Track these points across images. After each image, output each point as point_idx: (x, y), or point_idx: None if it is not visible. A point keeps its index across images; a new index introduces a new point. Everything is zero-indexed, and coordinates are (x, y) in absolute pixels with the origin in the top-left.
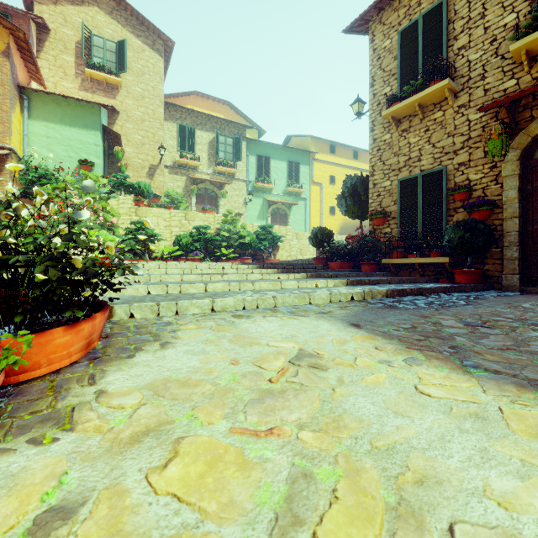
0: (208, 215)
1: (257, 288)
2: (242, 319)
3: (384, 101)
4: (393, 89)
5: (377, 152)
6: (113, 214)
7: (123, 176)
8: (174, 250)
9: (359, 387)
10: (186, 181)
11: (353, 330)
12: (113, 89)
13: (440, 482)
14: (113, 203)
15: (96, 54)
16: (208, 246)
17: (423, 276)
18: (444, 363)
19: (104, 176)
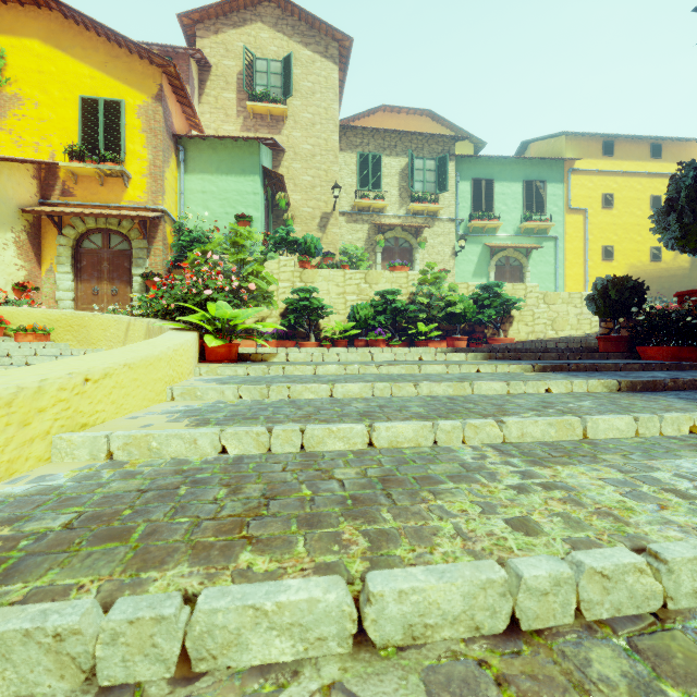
0: (398, 274)
1: (513, 438)
2: None
3: None
4: None
5: None
6: (268, 281)
7: (286, 229)
8: (349, 328)
9: None
10: (368, 230)
11: None
12: (277, 122)
13: None
14: (272, 266)
15: (259, 82)
16: (397, 320)
17: None
18: None
19: (264, 234)
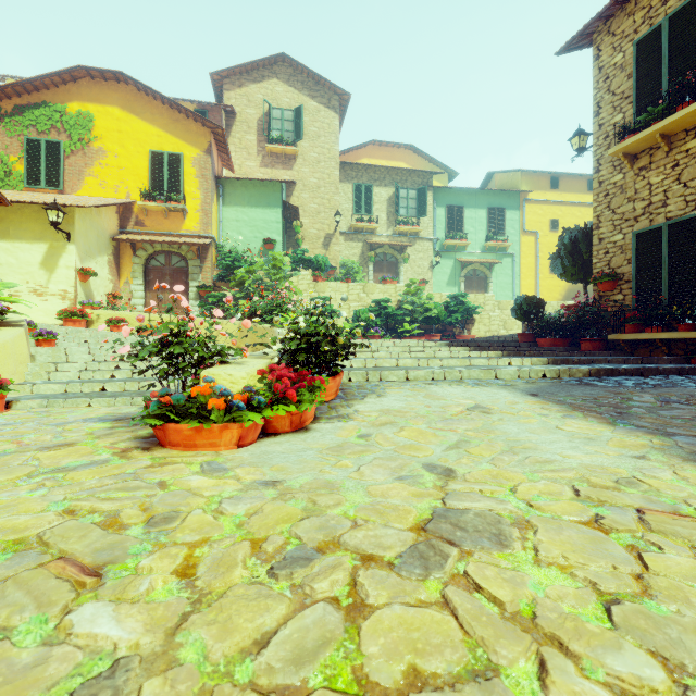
0: (389, 286)
1: (445, 365)
2: (431, 386)
3: (614, 132)
4: (627, 116)
5: (604, 198)
6: (295, 292)
7: (302, 250)
8: (352, 327)
9: (512, 422)
10: (362, 247)
11: (528, 398)
12: (290, 160)
13: (536, 449)
14: (293, 280)
15: (275, 127)
16: (388, 322)
17: (669, 355)
18: (597, 419)
19: (284, 253)
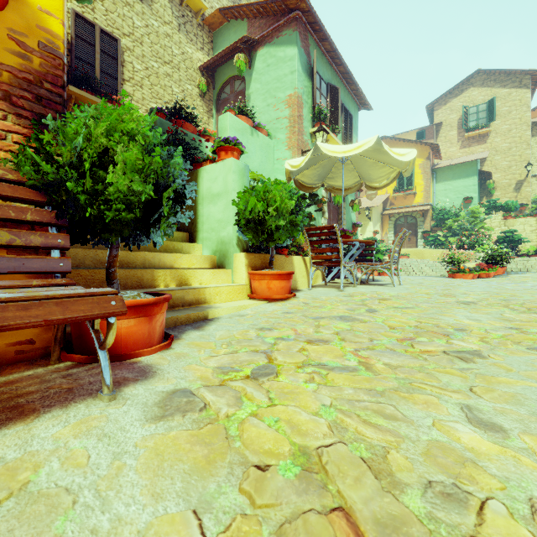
0: None
1: None
2: None
3: None
4: None
5: None
6: (488, 229)
7: (494, 200)
8: None
9: None
10: None
11: None
12: (483, 137)
13: None
14: (486, 220)
15: (471, 119)
16: None
17: None
18: None
19: (479, 203)
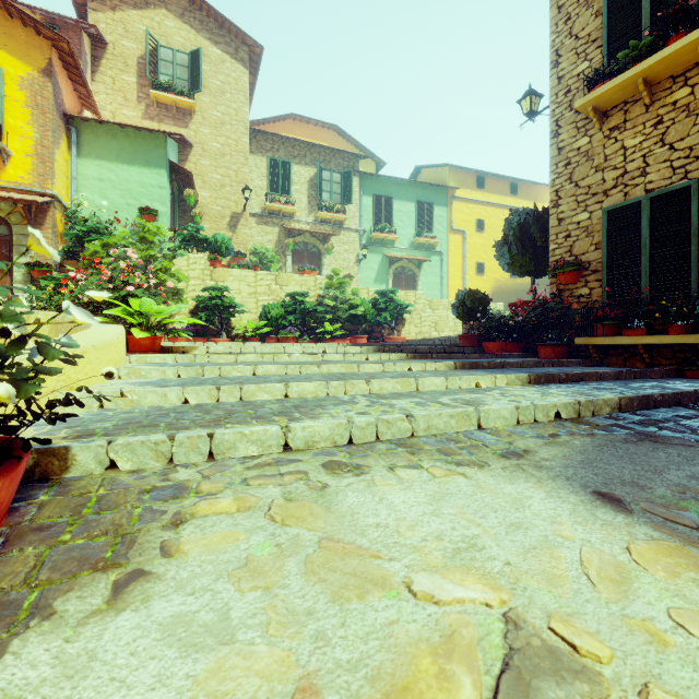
0: (307, 277)
1: (376, 391)
2: (344, 478)
3: (577, 85)
4: (594, 64)
5: (565, 168)
6: (179, 278)
7: (196, 227)
8: (260, 326)
9: None
10: (279, 233)
11: (615, 520)
12: (184, 115)
13: None
14: (181, 263)
15: (163, 70)
16: (306, 320)
17: (650, 365)
18: None
19: (171, 229)
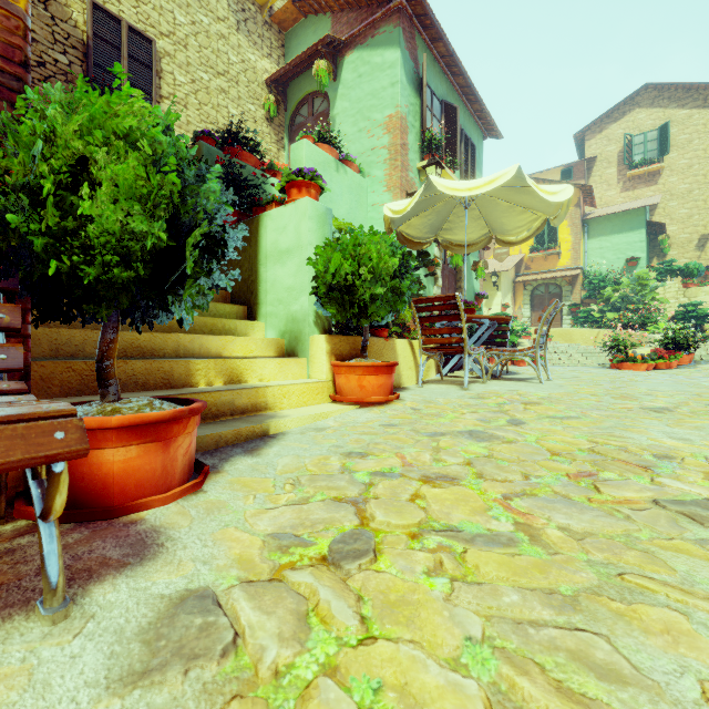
0: None
1: None
2: None
3: None
4: None
5: None
6: (661, 302)
7: (669, 261)
8: None
9: None
10: None
11: None
12: (653, 176)
13: None
14: (658, 289)
15: (636, 152)
16: None
17: None
18: None
19: (648, 266)
